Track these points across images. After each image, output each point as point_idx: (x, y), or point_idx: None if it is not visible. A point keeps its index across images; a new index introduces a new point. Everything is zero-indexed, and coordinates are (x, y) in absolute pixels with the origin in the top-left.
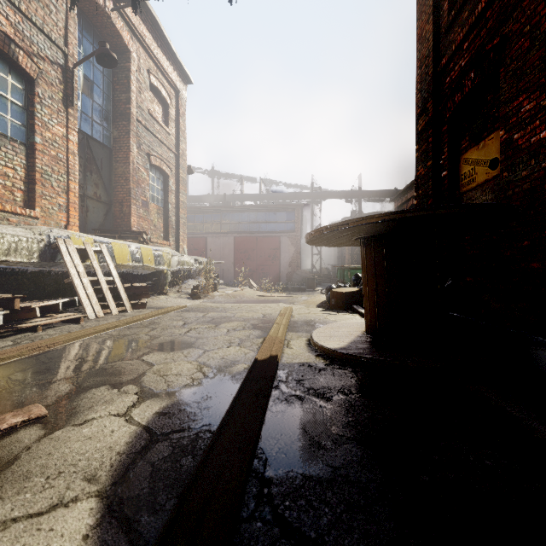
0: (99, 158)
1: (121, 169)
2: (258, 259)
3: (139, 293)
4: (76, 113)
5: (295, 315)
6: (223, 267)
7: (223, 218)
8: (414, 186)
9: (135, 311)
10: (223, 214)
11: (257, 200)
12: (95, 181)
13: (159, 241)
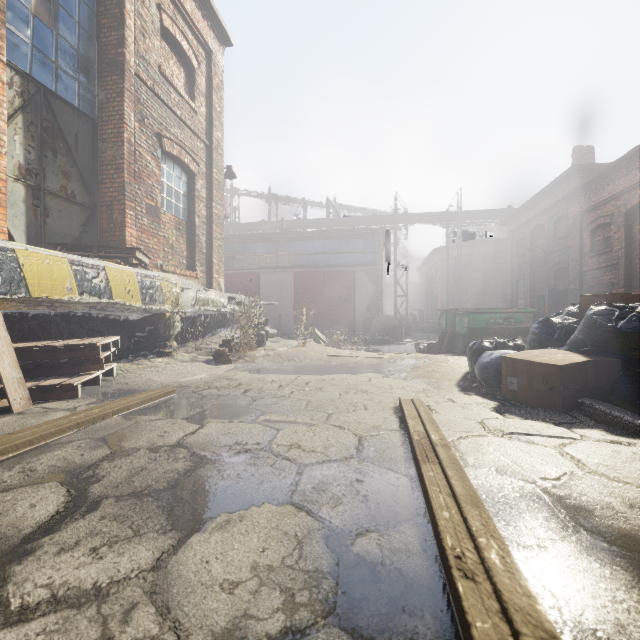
0: (71, 131)
1: (110, 152)
2: (326, 302)
3: (76, 361)
4: (1, 28)
5: (454, 440)
6: (281, 312)
7: (280, 249)
8: (539, 200)
9: (33, 410)
10: (280, 243)
11: (324, 226)
12: (64, 168)
13: (179, 269)
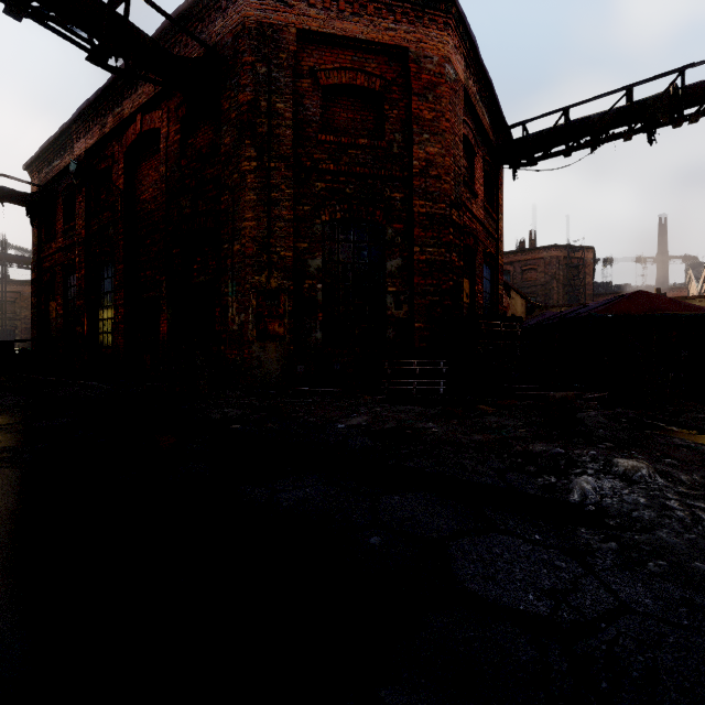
0: None
1: None
2: None
3: None
4: None
5: None
6: None
7: None
8: None
9: None
10: None
11: None
12: None
13: None
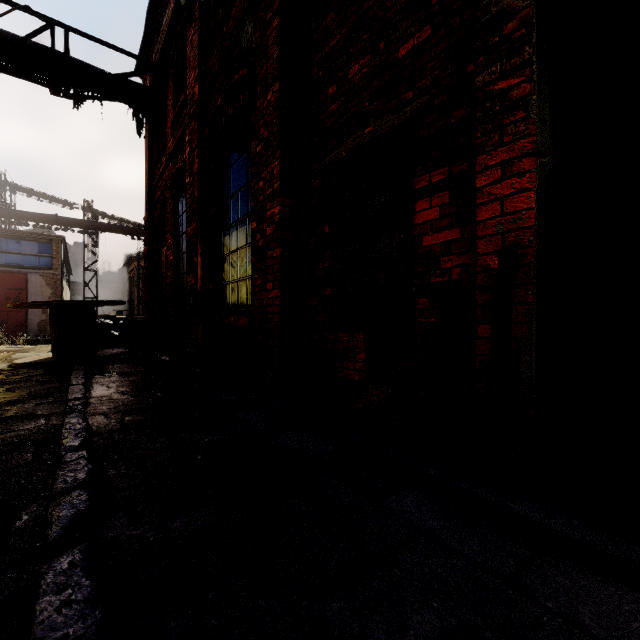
0: None
1: None
2: None
3: None
4: None
5: (15, 356)
6: None
7: None
8: None
9: None
10: None
11: None
12: None
13: None
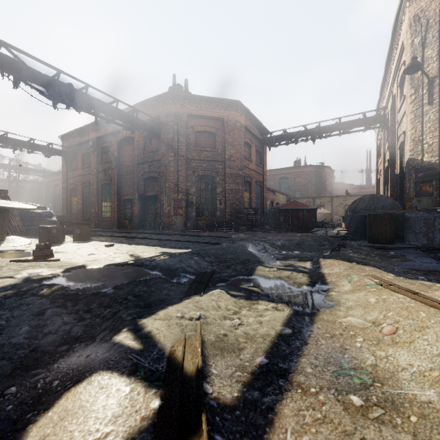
0: None
1: None
2: None
3: None
4: None
5: None
6: None
7: None
8: (57, 174)
9: None
10: None
11: None
12: None
13: None
